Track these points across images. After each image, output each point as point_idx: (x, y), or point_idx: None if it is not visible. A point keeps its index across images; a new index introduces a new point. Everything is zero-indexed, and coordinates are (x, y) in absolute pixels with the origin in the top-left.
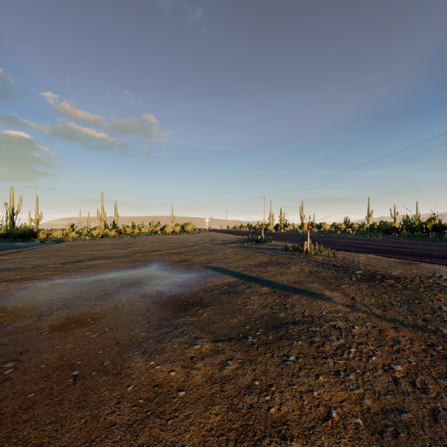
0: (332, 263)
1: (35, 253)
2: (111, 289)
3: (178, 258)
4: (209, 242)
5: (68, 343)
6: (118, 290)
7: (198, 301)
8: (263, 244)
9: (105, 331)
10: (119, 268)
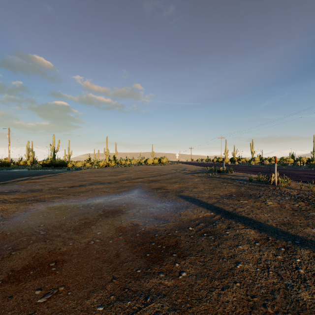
0: (313, 198)
1: (58, 178)
2: (92, 217)
3: (155, 185)
4: (179, 171)
5: (4, 313)
6: (98, 218)
7: (173, 244)
8: (225, 174)
9: (58, 291)
10: (107, 193)
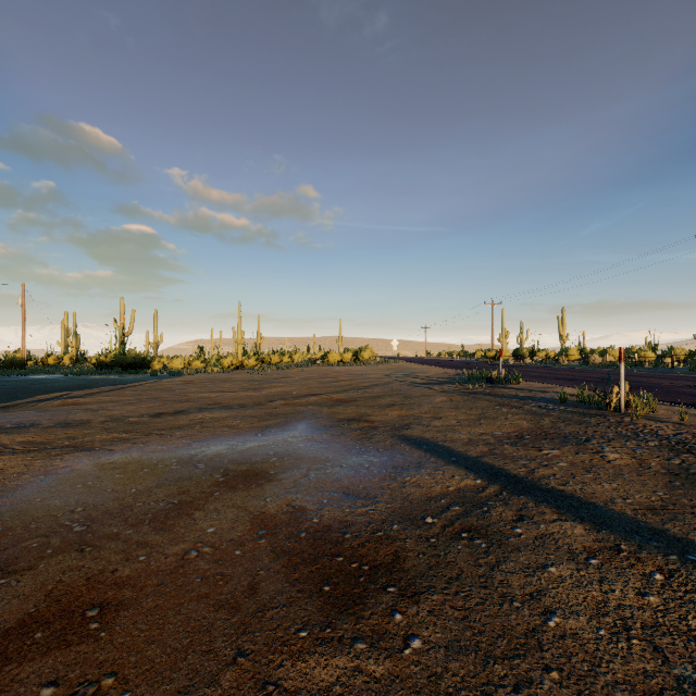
0: None
1: (129, 394)
2: (198, 489)
3: (345, 411)
4: (399, 379)
5: None
6: (211, 493)
7: (388, 560)
8: (504, 386)
9: (100, 689)
10: (237, 431)
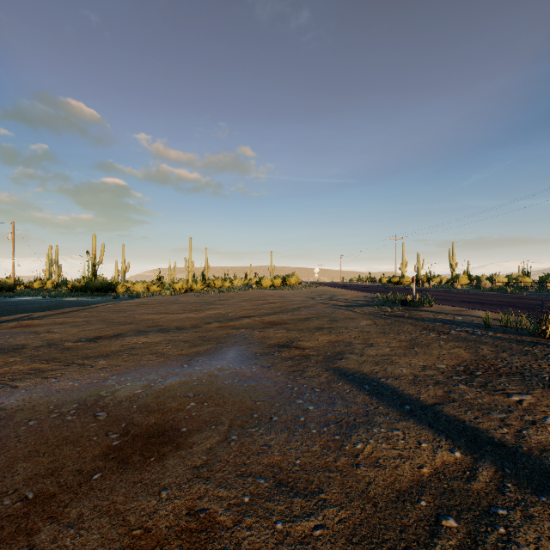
0: None
1: (83, 316)
2: (76, 464)
3: (276, 335)
4: (322, 302)
5: None
6: (89, 473)
7: None
8: (418, 309)
9: None
10: (163, 360)
